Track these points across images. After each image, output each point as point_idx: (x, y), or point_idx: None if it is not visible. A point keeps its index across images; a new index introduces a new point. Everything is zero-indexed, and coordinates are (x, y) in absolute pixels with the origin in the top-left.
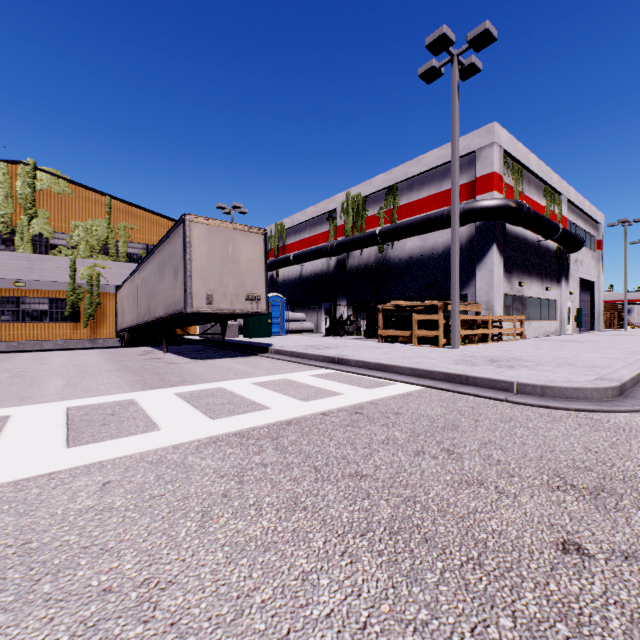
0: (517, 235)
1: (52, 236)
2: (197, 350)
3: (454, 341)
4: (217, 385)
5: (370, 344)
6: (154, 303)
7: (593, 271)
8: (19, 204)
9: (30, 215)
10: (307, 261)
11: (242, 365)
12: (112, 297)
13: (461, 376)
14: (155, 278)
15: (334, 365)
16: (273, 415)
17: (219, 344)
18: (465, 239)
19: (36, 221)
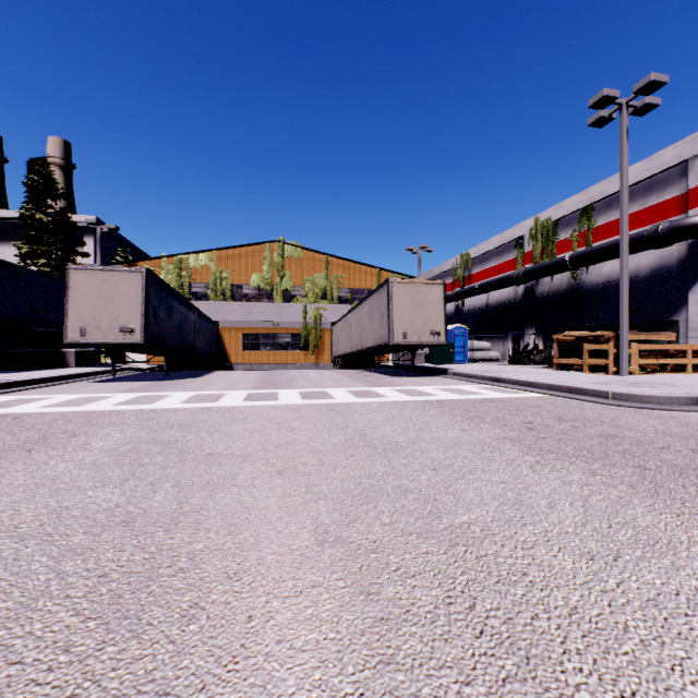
0: None
1: (293, 289)
2: (393, 372)
3: (622, 369)
4: (411, 388)
5: (541, 371)
6: (365, 337)
7: None
8: (275, 270)
9: (281, 276)
10: (492, 290)
11: (426, 381)
12: (328, 332)
13: (577, 389)
14: (365, 319)
15: (494, 383)
16: (441, 398)
17: (409, 368)
18: (675, 259)
19: (284, 280)
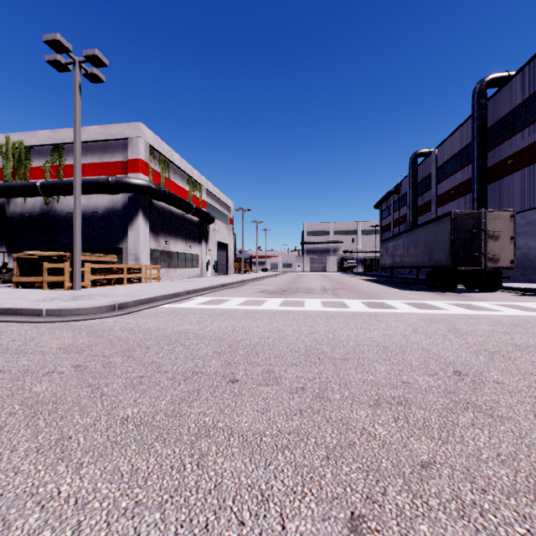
0: (164, 208)
1: None
2: None
3: (76, 284)
4: None
5: None
6: None
7: (227, 237)
8: None
9: None
10: None
11: None
12: None
13: (13, 309)
14: None
15: None
16: None
17: None
18: (121, 205)
19: None
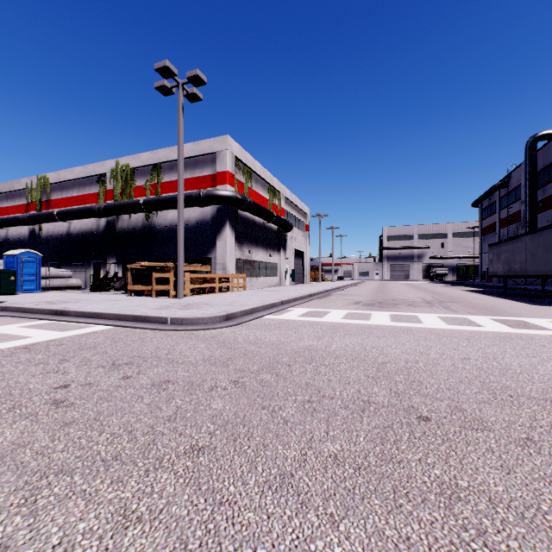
0: (247, 217)
1: None
2: None
3: (180, 293)
4: None
5: (117, 298)
6: None
7: (304, 245)
8: None
9: None
10: (74, 219)
11: None
12: None
13: (142, 317)
14: None
15: (55, 316)
16: None
17: None
18: (210, 216)
19: None
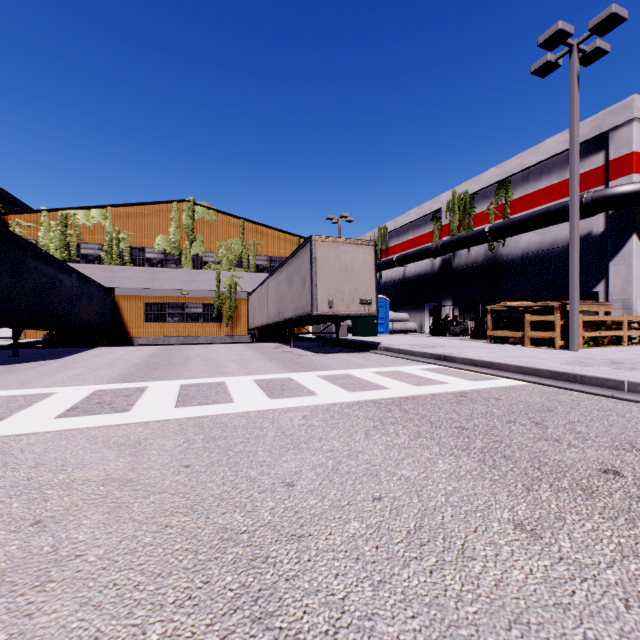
0: None
1: (204, 255)
2: (316, 346)
3: (573, 343)
4: (344, 372)
5: (477, 344)
6: (283, 307)
7: None
8: (184, 232)
9: (191, 240)
10: (410, 262)
11: (358, 359)
12: (245, 302)
13: (568, 374)
14: (284, 287)
15: (440, 362)
16: (393, 393)
17: (332, 342)
18: (595, 230)
19: (194, 244)
